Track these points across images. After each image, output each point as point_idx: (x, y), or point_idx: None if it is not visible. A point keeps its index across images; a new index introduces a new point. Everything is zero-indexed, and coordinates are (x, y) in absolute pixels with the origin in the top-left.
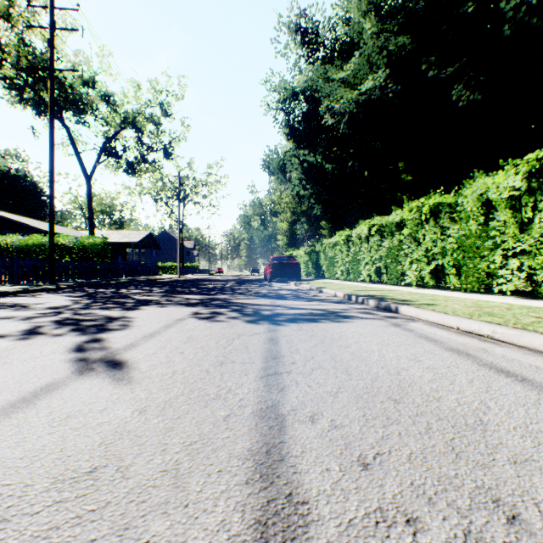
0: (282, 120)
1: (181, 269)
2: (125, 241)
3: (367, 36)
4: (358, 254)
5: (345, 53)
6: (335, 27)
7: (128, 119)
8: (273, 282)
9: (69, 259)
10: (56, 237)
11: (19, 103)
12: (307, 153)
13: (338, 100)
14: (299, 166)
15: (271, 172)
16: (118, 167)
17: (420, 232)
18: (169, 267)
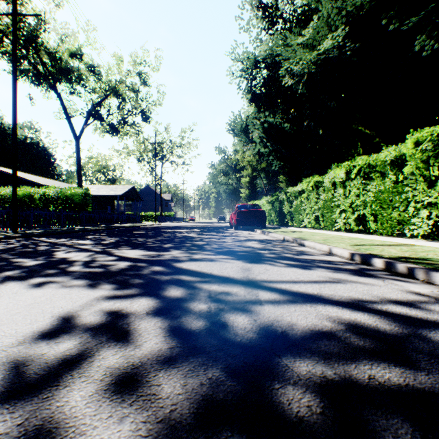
0: (245, 87)
1: (158, 217)
2: (111, 193)
3: (325, 1)
4: (330, 201)
5: (303, 20)
6: (293, 0)
7: (111, 86)
8: (239, 230)
9: (54, 208)
10: (43, 189)
11: (20, 75)
12: (267, 114)
13: (298, 62)
14: (260, 127)
15: (235, 134)
16: (104, 130)
17: (434, 168)
18: (150, 216)
